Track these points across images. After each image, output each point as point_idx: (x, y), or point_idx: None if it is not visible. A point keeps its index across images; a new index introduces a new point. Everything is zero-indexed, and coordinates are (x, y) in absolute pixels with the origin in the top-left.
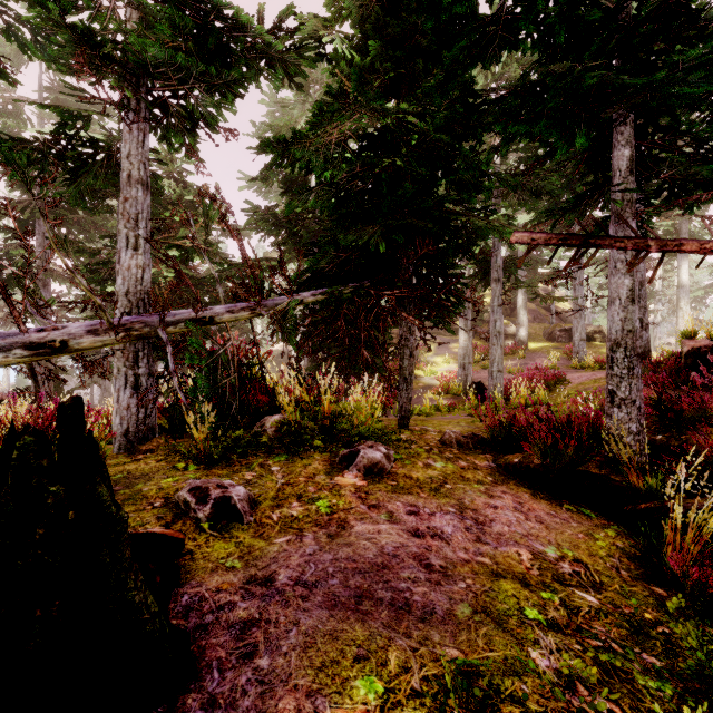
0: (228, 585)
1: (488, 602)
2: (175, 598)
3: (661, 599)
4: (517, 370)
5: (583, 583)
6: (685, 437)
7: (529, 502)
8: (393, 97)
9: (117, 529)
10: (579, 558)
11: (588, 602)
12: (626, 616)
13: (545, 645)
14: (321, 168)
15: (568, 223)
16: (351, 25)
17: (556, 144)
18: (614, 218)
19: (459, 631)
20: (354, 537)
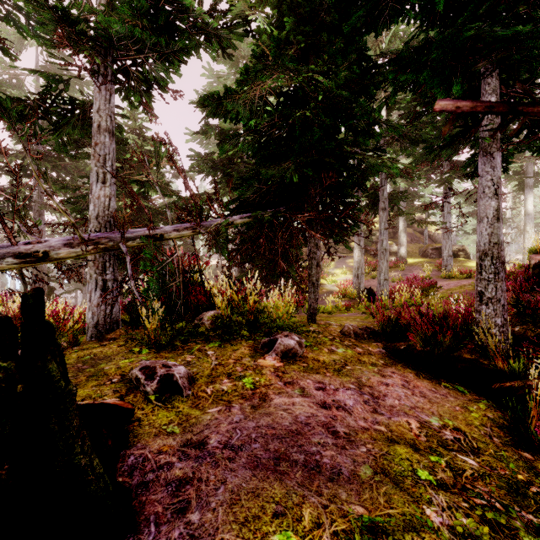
0: (168, 448)
1: (386, 464)
2: (123, 459)
3: (529, 462)
4: (399, 279)
5: (463, 448)
6: (539, 329)
7: (414, 381)
8: (304, 63)
9: (66, 401)
10: (458, 427)
11: (469, 464)
12: (502, 477)
13: (437, 503)
14: (247, 118)
15: (444, 158)
16: (271, 6)
17: (434, 95)
18: (482, 153)
19: (363, 489)
20: (273, 408)
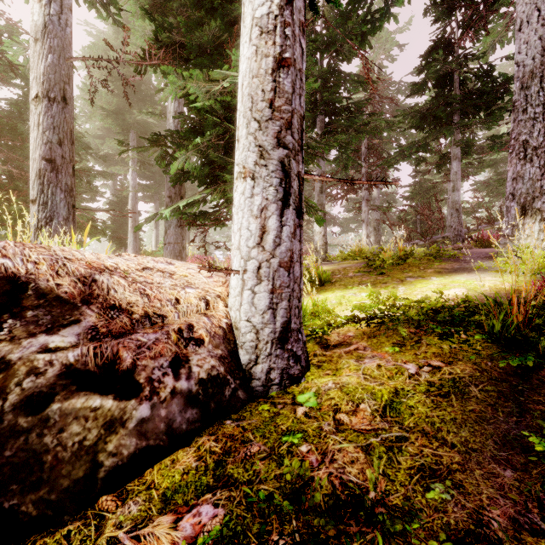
0: None
1: None
2: None
3: None
4: None
5: None
6: None
7: None
8: None
9: None
10: None
11: None
12: None
13: None
14: None
15: None
16: None
17: None
18: None
19: None
20: None
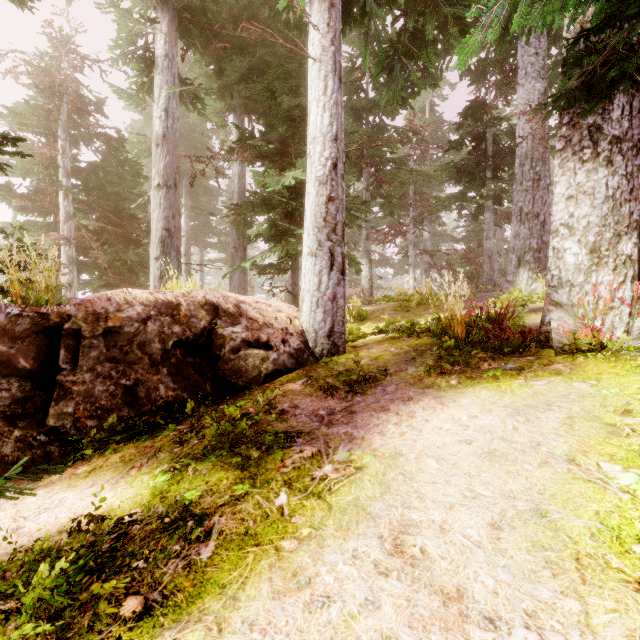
0: None
1: None
2: None
3: None
4: None
5: None
6: None
7: None
8: None
9: None
10: None
11: None
12: None
13: None
14: None
15: None
16: None
17: None
18: None
19: None
20: None
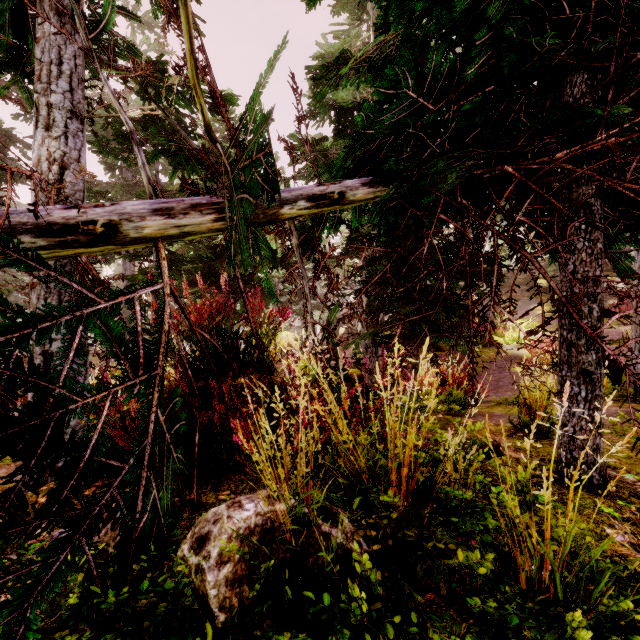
0: None
1: None
2: None
3: None
4: None
5: None
6: None
7: None
8: None
9: None
10: None
11: None
12: None
13: None
14: None
15: None
16: None
17: None
18: None
19: None
20: None
